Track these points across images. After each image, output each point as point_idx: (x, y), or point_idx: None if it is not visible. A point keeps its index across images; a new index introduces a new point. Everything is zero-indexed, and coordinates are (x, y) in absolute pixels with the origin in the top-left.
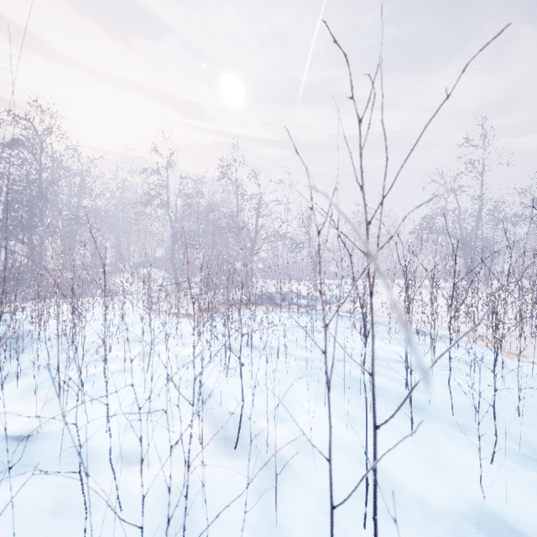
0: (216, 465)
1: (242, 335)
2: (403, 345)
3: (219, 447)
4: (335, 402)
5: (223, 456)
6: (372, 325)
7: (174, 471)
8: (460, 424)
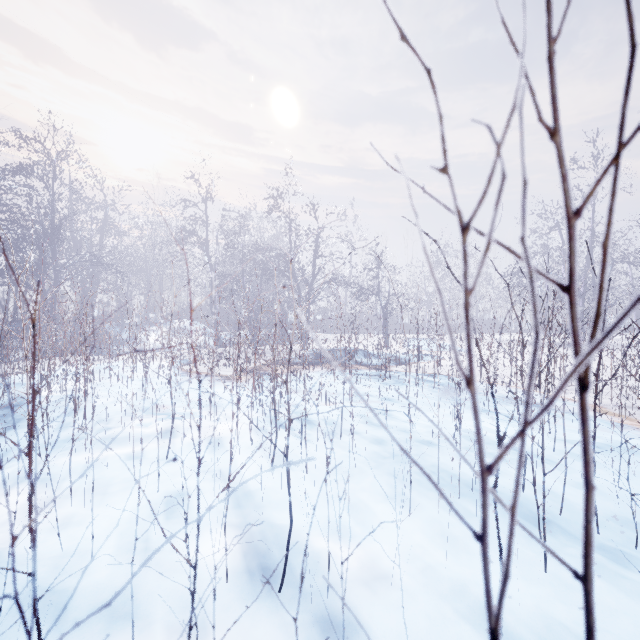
0: (250, 623)
1: (290, 420)
2: (506, 421)
3: (256, 587)
4: (423, 510)
5: (261, 605)
6: (586, 457)
7: (184, 634)
8: (613, 550)
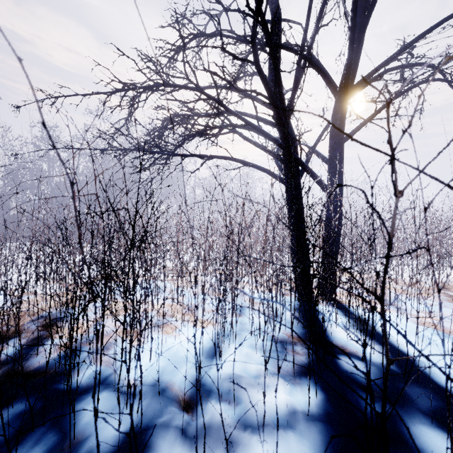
0: None
1: None
2: None
3: None
4: None
5: None
6: None
7: None
8: None
